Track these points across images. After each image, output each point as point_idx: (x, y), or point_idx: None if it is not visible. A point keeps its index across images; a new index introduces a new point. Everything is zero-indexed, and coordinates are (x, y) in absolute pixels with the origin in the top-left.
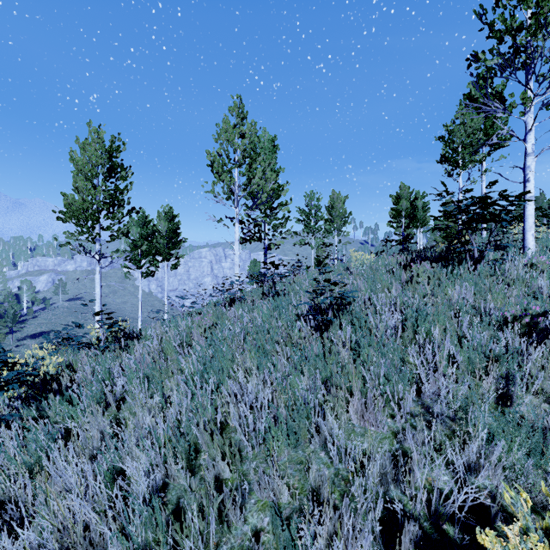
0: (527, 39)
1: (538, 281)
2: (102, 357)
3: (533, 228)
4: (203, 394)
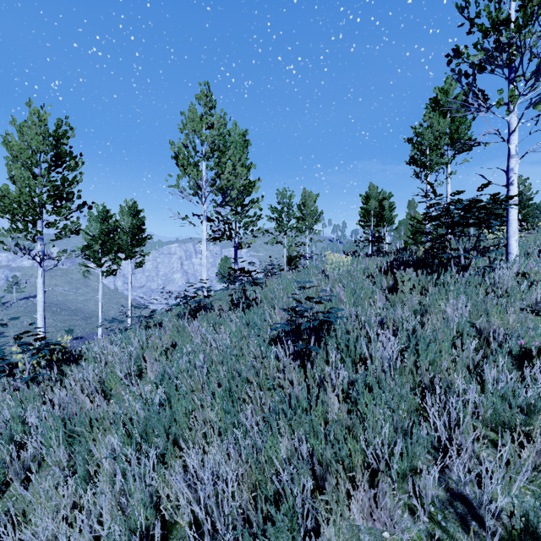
0: (510, 36)
1: (535, 294)
2: (26, 390)
3: (516, 233)
4: (142, 470)
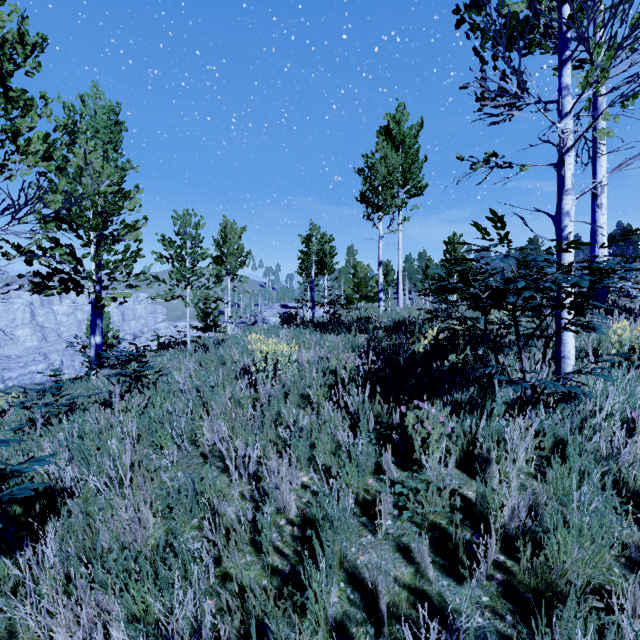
0: None
1: None
2: None
3: None
4: None
